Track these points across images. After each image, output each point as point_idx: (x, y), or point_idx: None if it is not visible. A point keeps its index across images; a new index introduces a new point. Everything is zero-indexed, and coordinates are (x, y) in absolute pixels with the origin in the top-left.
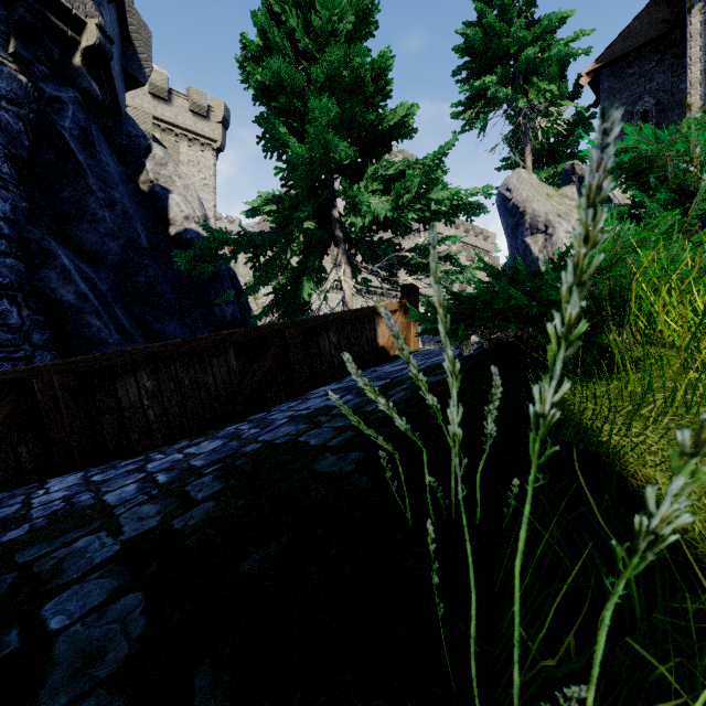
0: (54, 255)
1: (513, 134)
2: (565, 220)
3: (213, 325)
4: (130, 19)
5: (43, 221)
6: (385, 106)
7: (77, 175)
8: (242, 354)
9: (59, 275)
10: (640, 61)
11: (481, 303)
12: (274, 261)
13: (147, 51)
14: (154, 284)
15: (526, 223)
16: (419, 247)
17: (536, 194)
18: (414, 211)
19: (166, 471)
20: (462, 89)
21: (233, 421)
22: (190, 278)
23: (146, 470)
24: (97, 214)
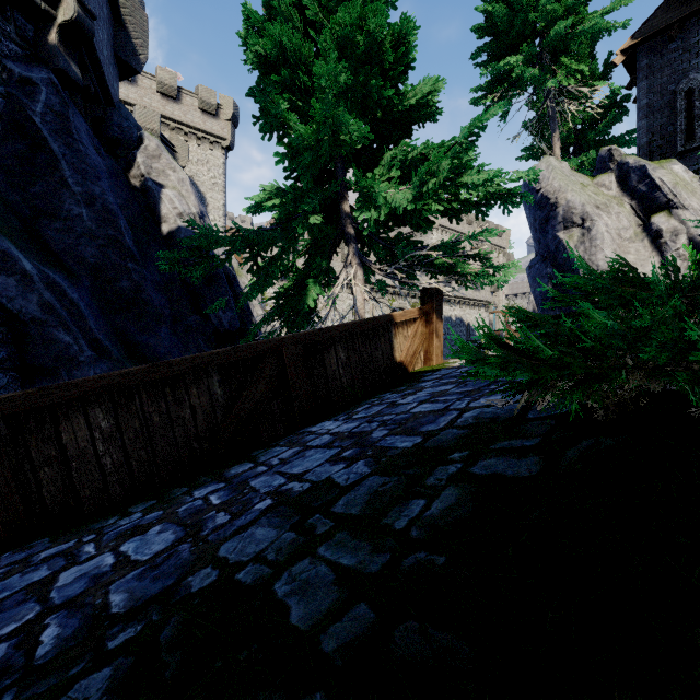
0: (13, 259)
1: (537, 121)
2: (604, 211)
3: (209, 334)
4: (123, 1)
5: (5, 219)
6: (403, 77)
7: (51, 167)
8: (228, 379)
9: (18, 282)
10: (684, 34)
11: (587, 339)
12: (273, 263)
13: (142, 36)
14: (140, 289)
15: (559, 216)
16: (445, 244)
17: (570, 183)
18: (438, 201)
19: (66, 612)
20: (484, 72)
21: (210, 473)
22: (183, 282)
23: (47, 594)
24: (73, 211)
